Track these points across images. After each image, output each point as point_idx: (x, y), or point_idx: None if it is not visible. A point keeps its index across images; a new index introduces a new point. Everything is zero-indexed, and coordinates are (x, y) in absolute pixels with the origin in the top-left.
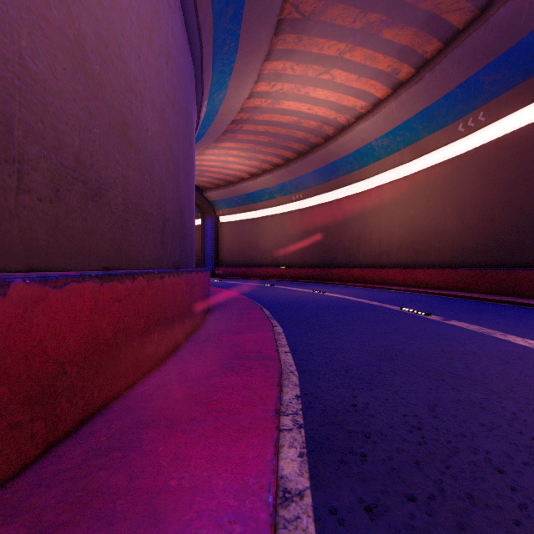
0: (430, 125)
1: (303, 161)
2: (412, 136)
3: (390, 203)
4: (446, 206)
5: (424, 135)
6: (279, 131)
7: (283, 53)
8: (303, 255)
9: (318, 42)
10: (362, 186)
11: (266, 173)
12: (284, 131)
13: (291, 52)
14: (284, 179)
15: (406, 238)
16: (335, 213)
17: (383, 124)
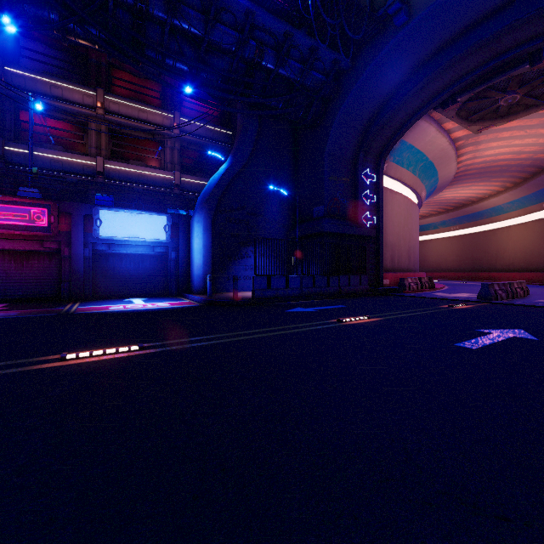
0: (530, 202)
1: (458, 211)
2: (522, 205)
3: (514, 236)
4: (540, 241)
5: (528, 205)
6: (442, 201)
7: (444, 189)
8: (459, 264)
9: (460, 185)
10: (499, 224)
11: (432, 215)
12: (445, 201)
13: (448, 188)
14: (445, 219)
15: (523, 256)
16: (481, 239)
17: (504, 199)
